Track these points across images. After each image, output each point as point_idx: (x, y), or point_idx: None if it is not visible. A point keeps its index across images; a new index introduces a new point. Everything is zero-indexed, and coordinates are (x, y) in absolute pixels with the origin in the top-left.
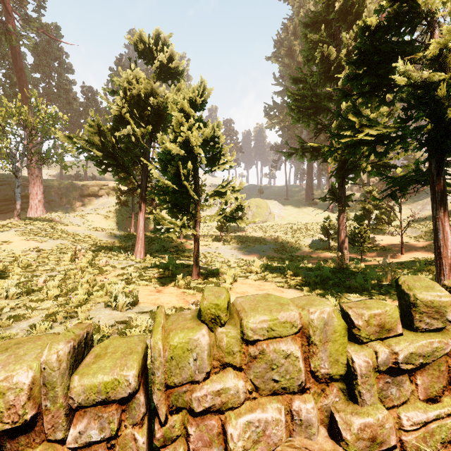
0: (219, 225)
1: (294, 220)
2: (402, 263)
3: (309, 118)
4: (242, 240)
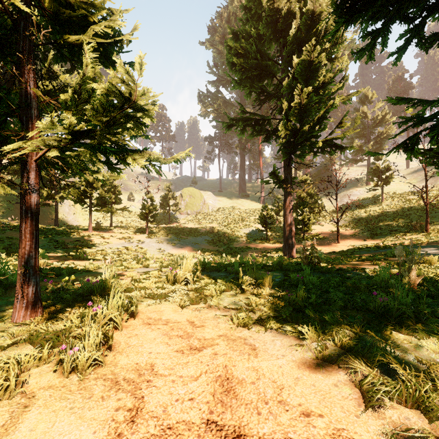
0: (143, 212)
1: (229, 211)
2: (352, 252)
3: (252, 81)
4: (173, 232)
